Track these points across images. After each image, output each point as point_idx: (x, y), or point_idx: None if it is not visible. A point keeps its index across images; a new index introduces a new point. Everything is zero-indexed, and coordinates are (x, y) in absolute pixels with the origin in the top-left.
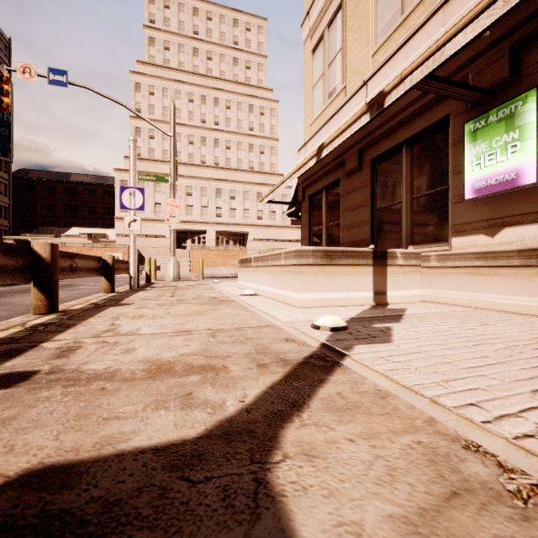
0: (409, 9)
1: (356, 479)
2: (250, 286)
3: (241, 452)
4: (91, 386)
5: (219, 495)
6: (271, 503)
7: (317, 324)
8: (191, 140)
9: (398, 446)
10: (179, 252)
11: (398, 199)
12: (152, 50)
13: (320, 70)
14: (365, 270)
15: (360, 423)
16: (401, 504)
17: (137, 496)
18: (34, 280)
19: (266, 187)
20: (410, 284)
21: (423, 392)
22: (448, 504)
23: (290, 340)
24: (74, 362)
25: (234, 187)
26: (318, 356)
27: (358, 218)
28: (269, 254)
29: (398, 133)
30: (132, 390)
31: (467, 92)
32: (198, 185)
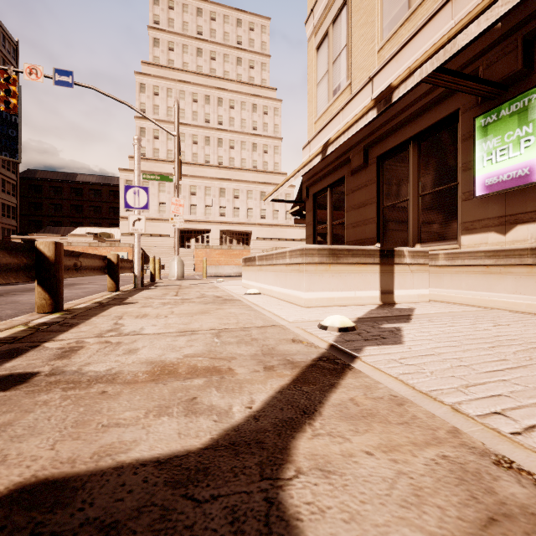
0: (417, 3)
1: (378, 500)
2: (255, 285)
3: (250, 466)
4: (91, 389)
5: (227, 518)
6: (286, 529)
7: (324, 325)
8: (195, 140)
9: (421, 461)
10: (183, 251)
11: (404, 197)
12: (156, 50)
13: (325, 67)
14: (371, 269)
15: (377, 433)
16: (432, 532)
17: (136, 517)
18: (38, 279)
19: (270, 186)
20: (418, 283)
21: (442, 398)
22: (486, 533)
23: (297, 340)
24: (75, 363)
25: (238, 186)
26: (327, 358)
27: (363, 217)
28: (273, 252)
29: (404, 129)
30: (134, 394)
31: (478, 86)
32: (202, 184)
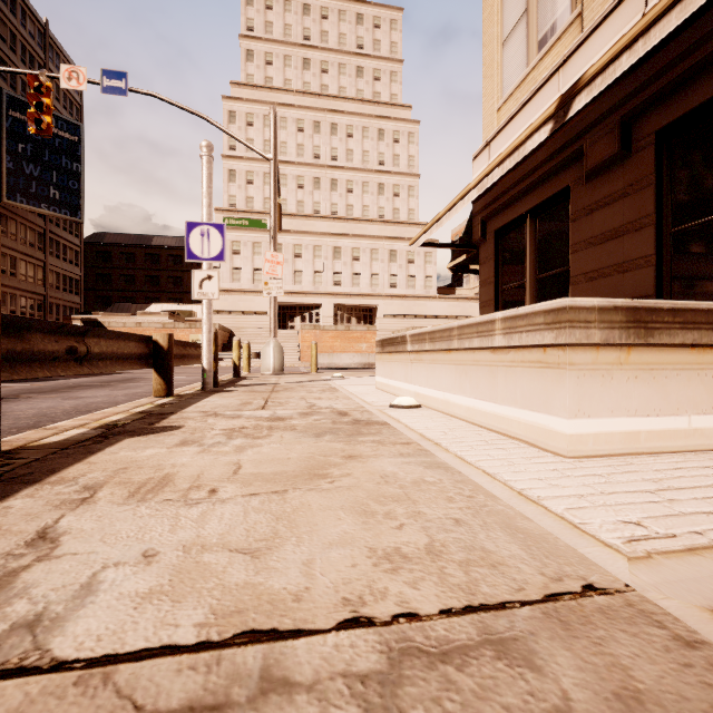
0: None
1: None
2: (403, 387)
3: None
4: None
5: None
6: None
7: None
8: (300, 183)
9: None
10: (284, 334)
11: None
12: (250, 66)
13: (519, 6)
14: None
15: None
16: None
17: None
18: None
19: (403, 242)
20: None
21: None
22: None
23: None
24: None
25: (358, 243)
26: None
27: (618, 257)
28: (453, 325)
29: None
30: None
31: None
32: (310, 243)
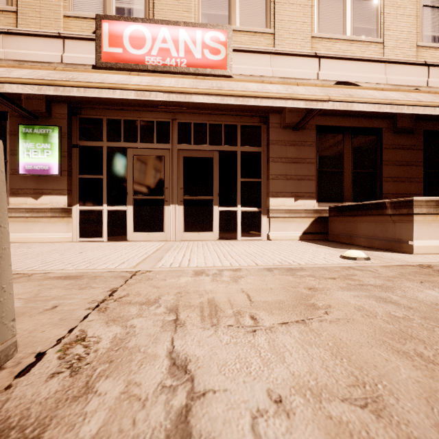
0: None
1: None
2: None
3: None
4: None
5: None
6: None
7: None
8: None
9: None
10: None
11: None
12: None
13: None
14: None
15: None
16: None
17: None
18: None
19: None
20: None
21: None
22: None
23: None
24: None
25: None
26: None
27: None
28: None
29: None
30: None
31: (21, 110)
32: None
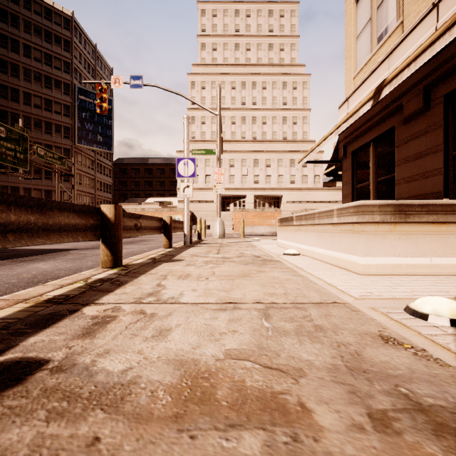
0: None
1: None
2: (292, 245)
3: None
4: (82, 424)
5: None
6: None
7: (420, 311)
8: (233, 121)
9: None
10: (224, 214)
11: None
12: (203, 53)
13: (366, 16)
14: (455, 229)
15: None
16: None
17: None
18: (102, 237)
19: (299, 153)
20: None
21: None
22: None
23: (390, 339)
24: (94, 349)
25: (270, 156)
26: None
27: (422, 169)
28: (315, 211)
29: None
30: None
31: None
32: (239, 157)
